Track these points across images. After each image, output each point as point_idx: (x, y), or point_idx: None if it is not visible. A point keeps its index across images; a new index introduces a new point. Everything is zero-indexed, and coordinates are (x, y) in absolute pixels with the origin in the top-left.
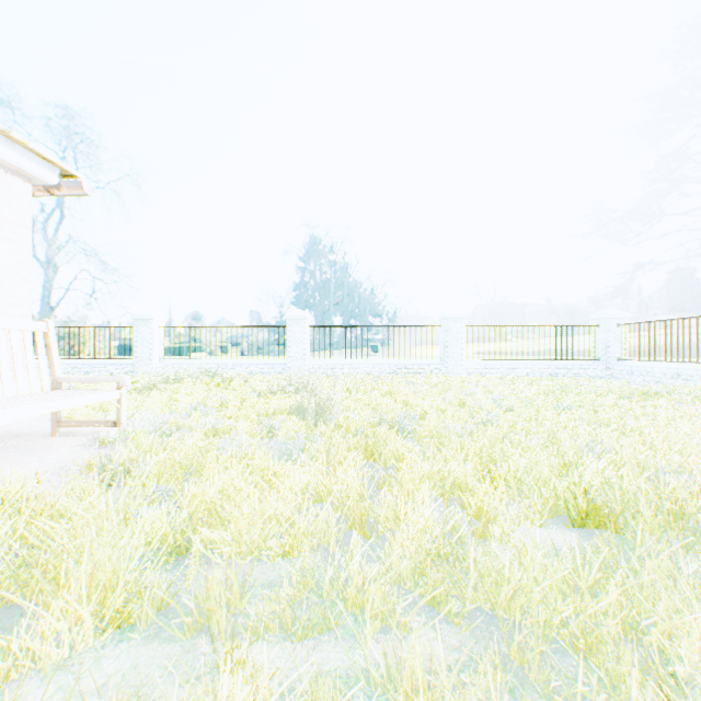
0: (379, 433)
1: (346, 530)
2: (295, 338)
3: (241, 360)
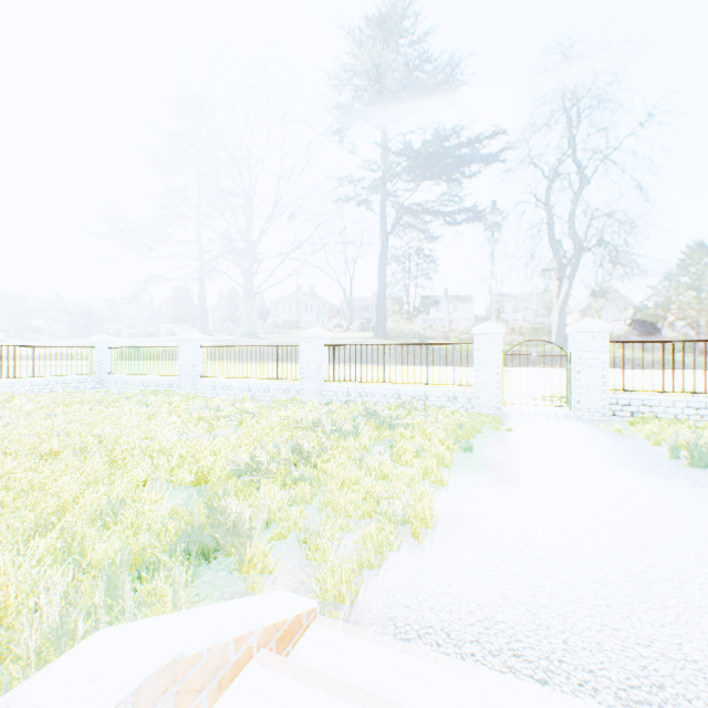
0: None
1: None
2: None
3: None
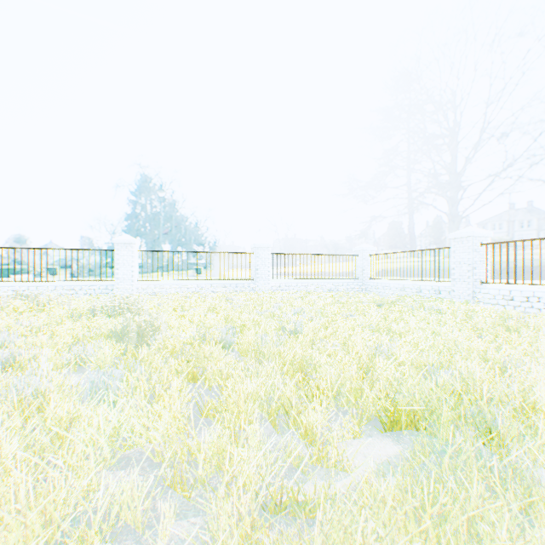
0: (204, 351)
1: (165, 488)
2: (123, 261)
3: (69, 282)
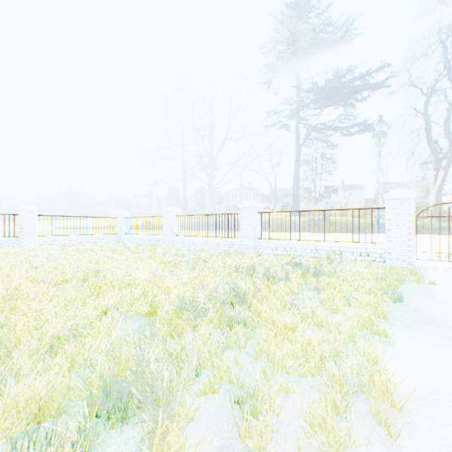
0: None
1: None
2: None
3: None
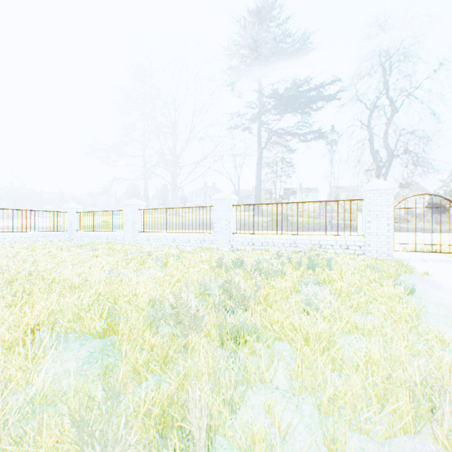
0: None
1: None
2: None
3: None
